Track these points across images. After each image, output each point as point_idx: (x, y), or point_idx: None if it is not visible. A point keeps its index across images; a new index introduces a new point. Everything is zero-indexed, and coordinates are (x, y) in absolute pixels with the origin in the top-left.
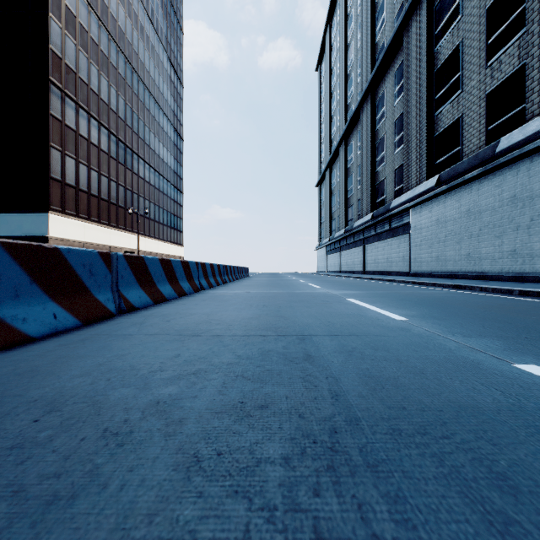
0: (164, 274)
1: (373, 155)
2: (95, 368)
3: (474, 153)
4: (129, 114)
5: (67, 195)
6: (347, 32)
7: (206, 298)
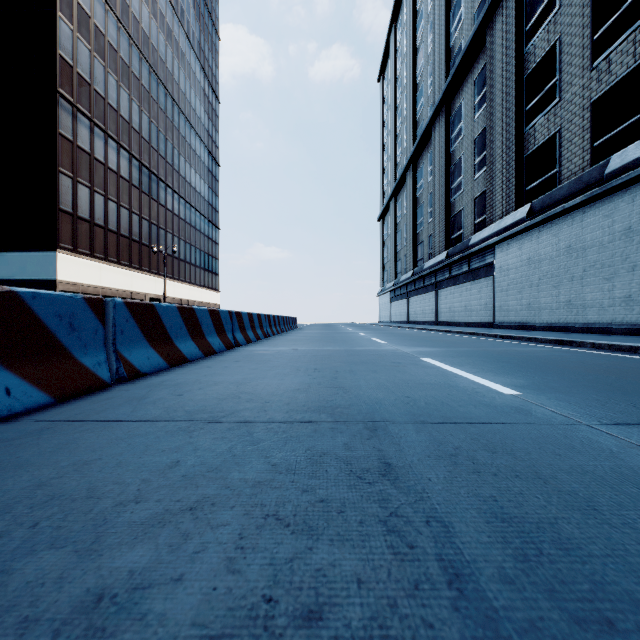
0: (185, 327)
1: (448, 181)
2: (27, 493)
3: (576, 176)
4: (154, 134)
5: (80, 230)
6: (415, 34)
7: (240, 358)
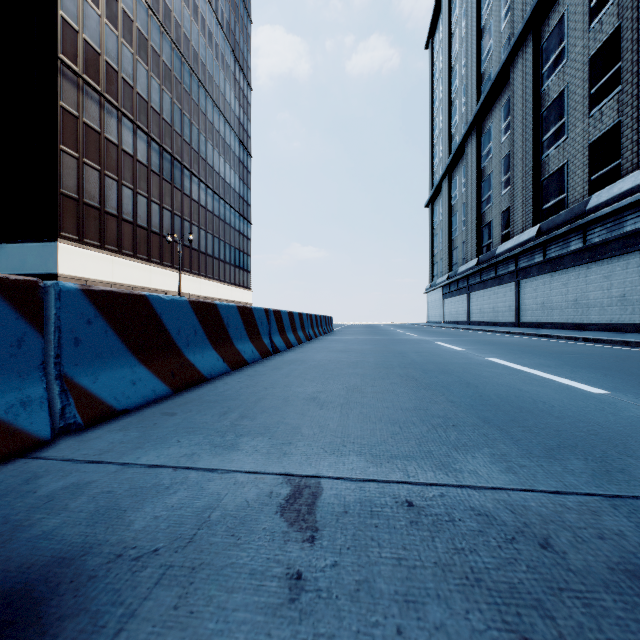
0: None
1: (536, 132)
2: None
3: None
4: (178, 116)
5: (87, 218)
6: None
7: None
